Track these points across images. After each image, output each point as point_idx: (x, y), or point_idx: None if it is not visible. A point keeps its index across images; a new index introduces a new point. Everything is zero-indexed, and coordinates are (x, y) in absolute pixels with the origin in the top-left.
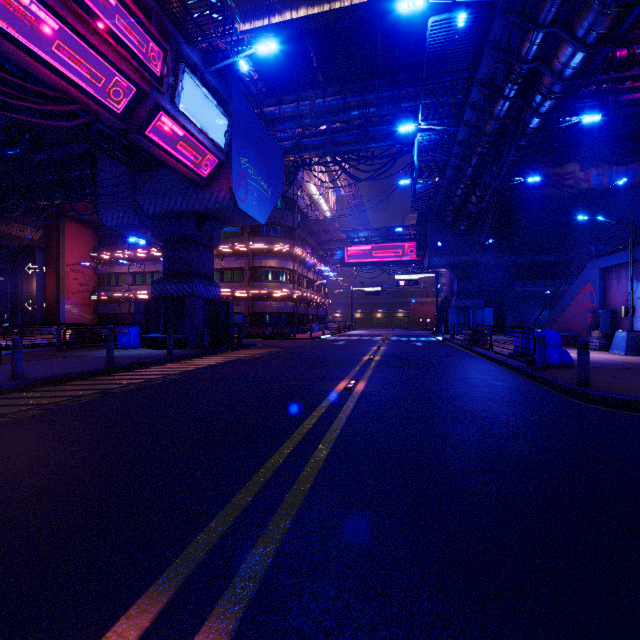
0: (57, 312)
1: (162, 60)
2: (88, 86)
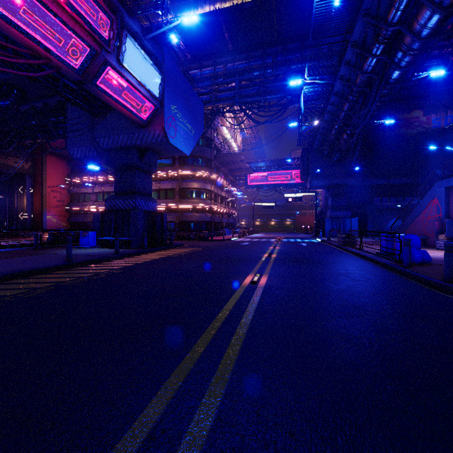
0: (41, 221)
1: (109, 26)
2: (50, 45)
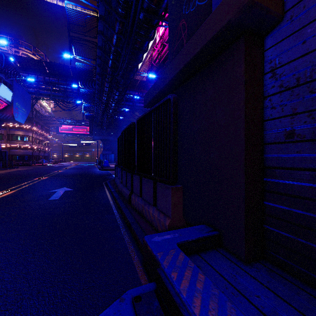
0: None
1: None
2: None
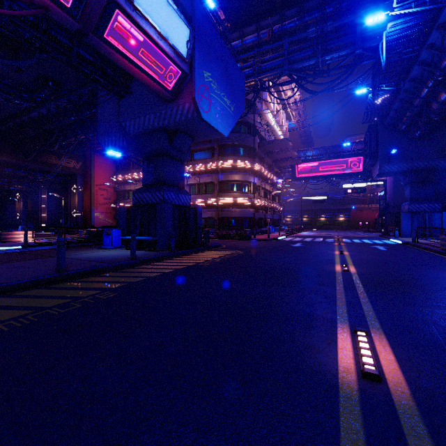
0: (90, 218)
1: None
2: None
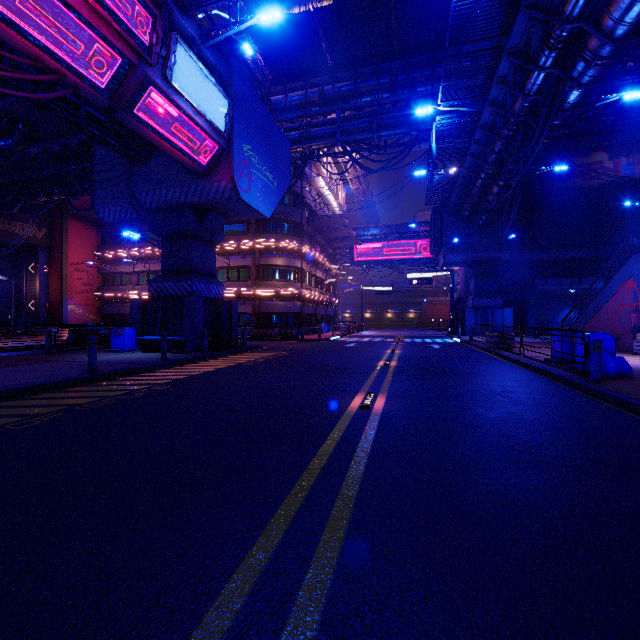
0: (60, 312)
1: (151, 26)
2: (63, 53)
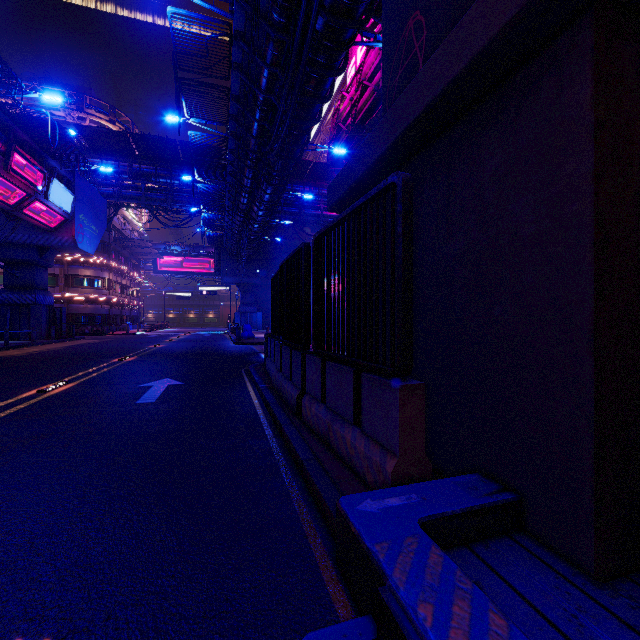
0: None
1: (43, 178)
2: (1, 196)
